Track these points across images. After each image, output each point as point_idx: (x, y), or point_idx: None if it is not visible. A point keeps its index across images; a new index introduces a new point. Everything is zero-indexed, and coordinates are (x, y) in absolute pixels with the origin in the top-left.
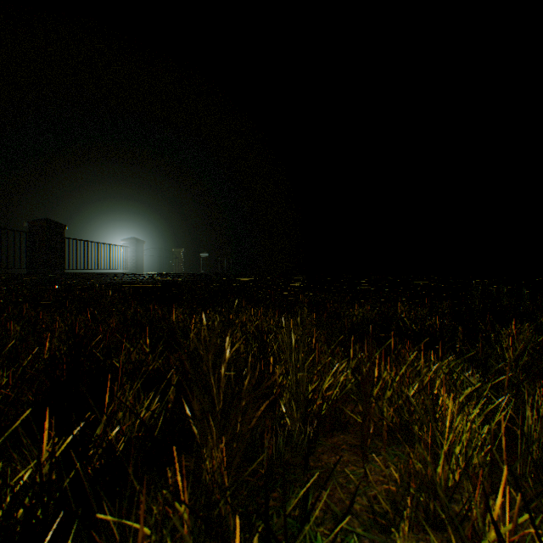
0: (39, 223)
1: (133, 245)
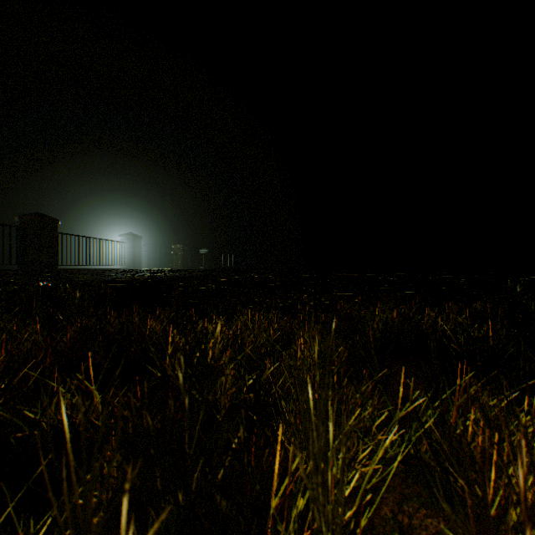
0: (30, 217)
1: (130, 241)
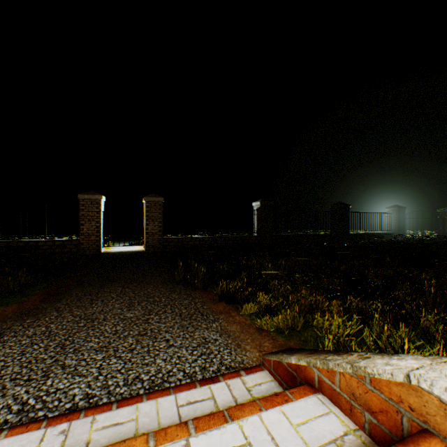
0: (335, 206)
1: (394, 211)
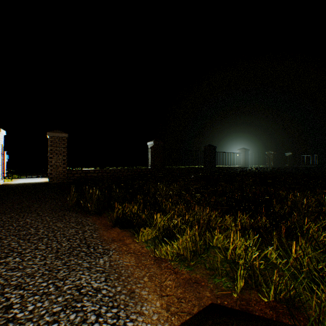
0: (207, 147)
1: (243, 152)
